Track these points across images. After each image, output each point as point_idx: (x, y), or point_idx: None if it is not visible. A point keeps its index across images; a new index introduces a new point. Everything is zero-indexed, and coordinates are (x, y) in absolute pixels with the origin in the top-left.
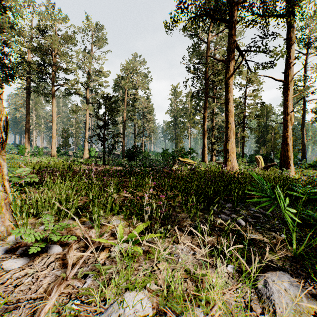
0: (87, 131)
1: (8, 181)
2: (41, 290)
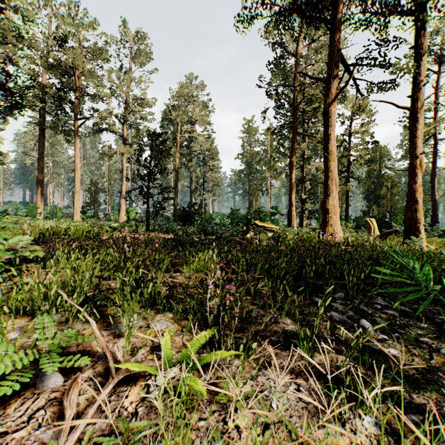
0: (124, 183)
1: None
2: None
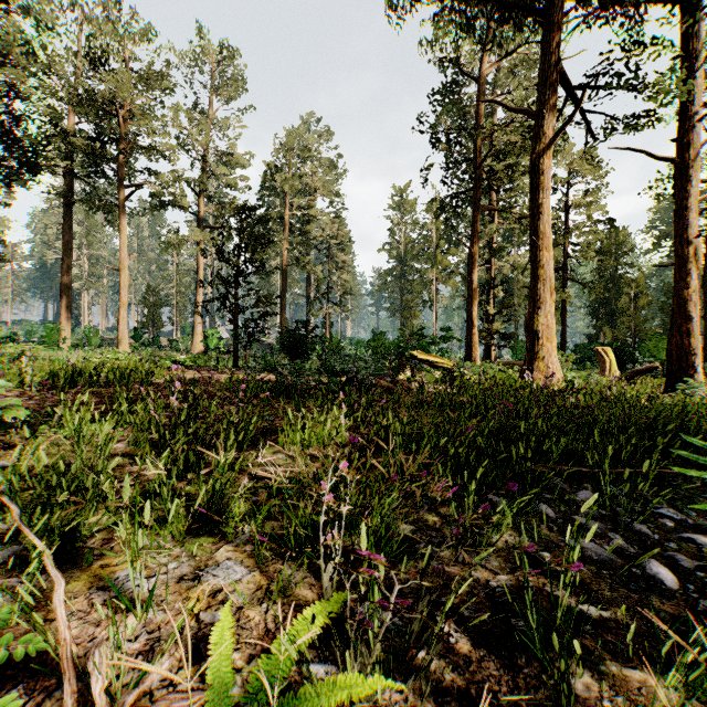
0: (200, 290)
1: None
2: None
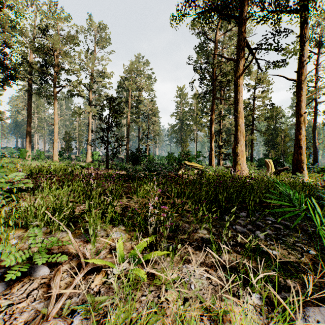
0: (90, 134)
1: None
2: None
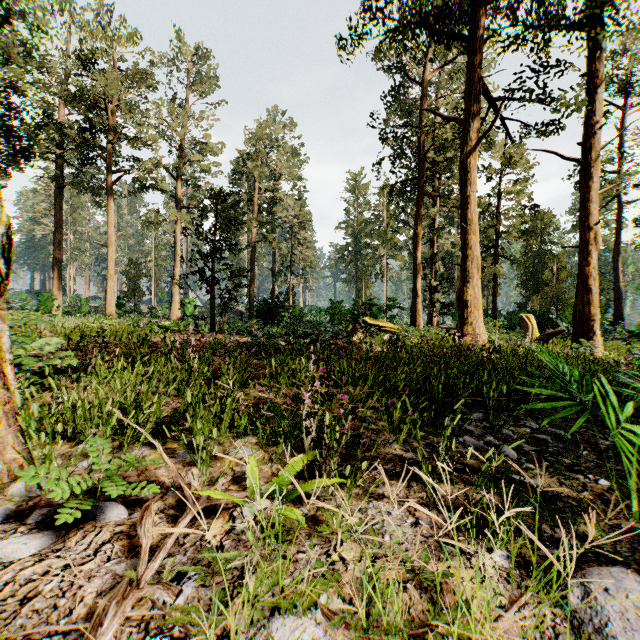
0: (178, 263)
1: (12, 365)
2: (80, 609)
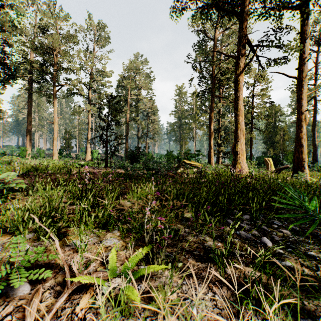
0: (89, 132)
1: None
2: None
